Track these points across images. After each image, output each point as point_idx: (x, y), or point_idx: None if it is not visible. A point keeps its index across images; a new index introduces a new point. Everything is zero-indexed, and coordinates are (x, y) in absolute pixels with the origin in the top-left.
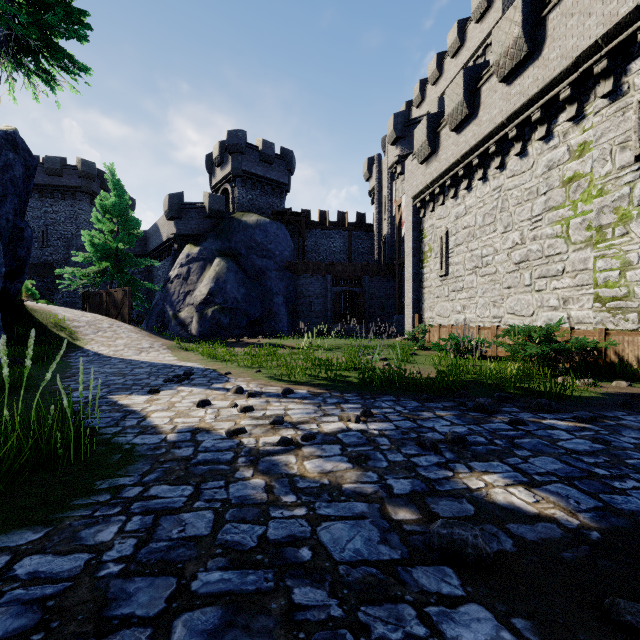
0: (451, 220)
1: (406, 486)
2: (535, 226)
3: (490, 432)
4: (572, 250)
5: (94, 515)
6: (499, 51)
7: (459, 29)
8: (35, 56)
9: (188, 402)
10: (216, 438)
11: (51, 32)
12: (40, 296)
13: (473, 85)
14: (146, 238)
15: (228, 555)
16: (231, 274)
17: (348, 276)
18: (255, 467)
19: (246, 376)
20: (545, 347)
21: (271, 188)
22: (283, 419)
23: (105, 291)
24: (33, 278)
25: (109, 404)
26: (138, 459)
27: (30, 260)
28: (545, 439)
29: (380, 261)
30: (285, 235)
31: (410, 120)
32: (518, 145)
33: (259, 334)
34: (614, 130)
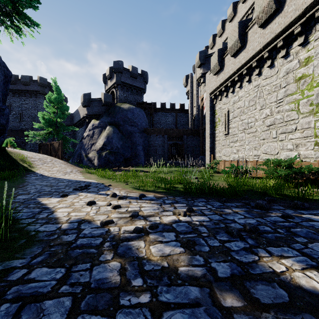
0: (230, 104)
1: (226, 269)
2: (279, 105)
3: (272, 223)
4: (301, 117)
5: None
6: (259, 10)
7: (233, 7)
8: (10, 18)
9: (82, 202)
10: (93, 227)
11: (18, 4)
12: (19, 146)
13: (243, 31)
14: (72, 117)
15: None
16: (115, 134)
17: (175, 135)
18: (115, 251)
19: (119, 187)
20: (289, 171)
21: (136, 91)
22: (138, 213)
23: (49, 143)
24: (15, 137)
25: (35, 203)
26: (35, 243)
27: (14, 128)
28: (311, 228)
29: (192, 128)
30: (143, 114)
31: (208, 54)
32: (269, 61)
33: (129, 165)
34: None
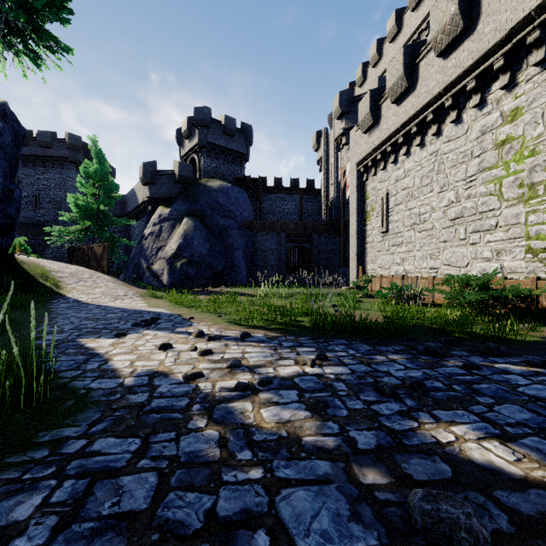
0: (391, 183)
1: (370, 439)
2: (469, 185)
3: (446, 377)
4: (505, 206)
5: (22, 478)
6: (437, 28)
7: (397, 17)
8: (23, 38)
9: (151, 345)
10: (173, 382)
11: (37, 15)
12: (33, 251)
13: (412, 61)
14: (125, 201)
15: (165, 544)
16: (197, 232)
17: (299, 234)
18: (209, 415)
19: (208, 321)
20: (483, 294)
21: (232, 157)
22: (240, 363)
23: (87, 246)
24: (27, 236)
25: (76, 347)
26: (90, 406)
27: (25, 220)
28: (503, 384)
29: (327, 221)
30: (244, 198)
31: (354, 97)
32: (453, 113)
33: (222, 284)
34: (545, 95)
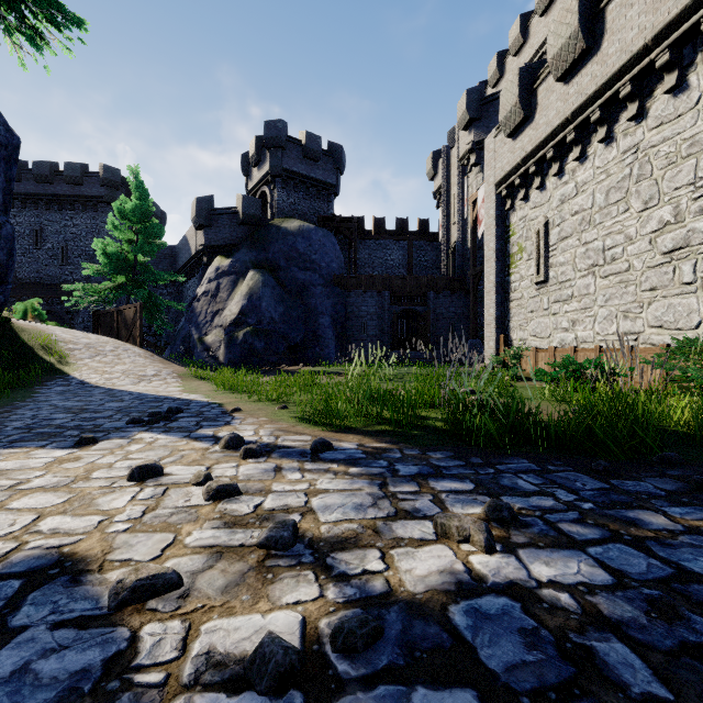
0: (553, 206)
1: None
2: (702, 192)
3: None
4: None
5: None
6: None
7: None
8: (16, 7)
9: (123, 467)
10: (69, 616)
11: None
12: (60, 321)
13: (592, 7)
14: (175, 254)
15: None
16: (267, 289)
17: (409, 292)
18: None
19: (262, 415)
20: None
21: (316, 190)
22: (294, 530)
23: (116, 309)
24: (52, 300)
25: None
26: None
27: (49, 280)
28: None
29: (448, 275)
30: (333, 244)
31: (487, 97)
32: (671, 76)
33: (301, 362)
34: None
